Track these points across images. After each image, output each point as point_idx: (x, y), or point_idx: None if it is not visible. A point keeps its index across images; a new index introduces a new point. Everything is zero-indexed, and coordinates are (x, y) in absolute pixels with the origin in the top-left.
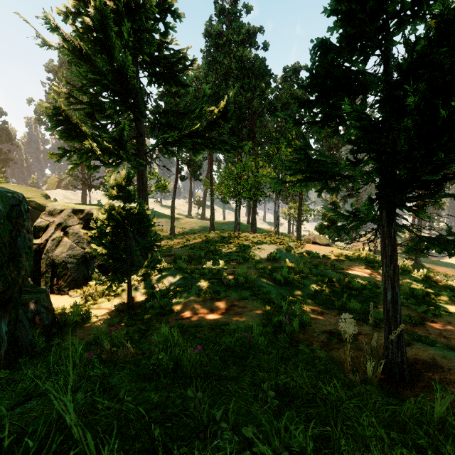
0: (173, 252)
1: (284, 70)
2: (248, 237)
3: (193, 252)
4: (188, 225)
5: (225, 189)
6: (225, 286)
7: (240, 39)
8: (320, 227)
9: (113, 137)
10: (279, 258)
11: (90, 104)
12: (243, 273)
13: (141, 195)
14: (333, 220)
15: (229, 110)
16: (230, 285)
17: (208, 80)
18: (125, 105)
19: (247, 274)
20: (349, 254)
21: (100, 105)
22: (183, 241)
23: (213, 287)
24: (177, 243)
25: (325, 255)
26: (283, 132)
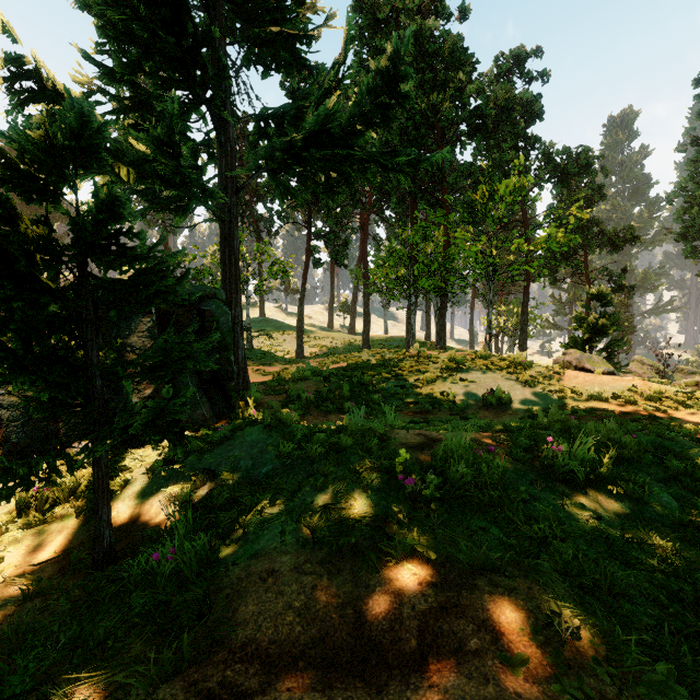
0: (287, 386)
1: (495, 62)
2: (437, 357)
3: (327, 385)
4: (326, 342)
5: (389, 272)
6: (405, 500)
7: (417, 4)
8: (573, 343)
9: (155, 139)
10: (511, 401)
11: (131, 99)
12: (463, 451)
13: (228, 273)
14: (600, 327)
15: (404, 75)
16: (425, 497)
17: (359, 82)
18: (192, 91)
19: (477, 456)
20: (680, 394)
21: (150, 100)
22: (313, 366)
23: (366, 502)
24: (302, 370)
25: (621, 396)
26: (498, 164)
